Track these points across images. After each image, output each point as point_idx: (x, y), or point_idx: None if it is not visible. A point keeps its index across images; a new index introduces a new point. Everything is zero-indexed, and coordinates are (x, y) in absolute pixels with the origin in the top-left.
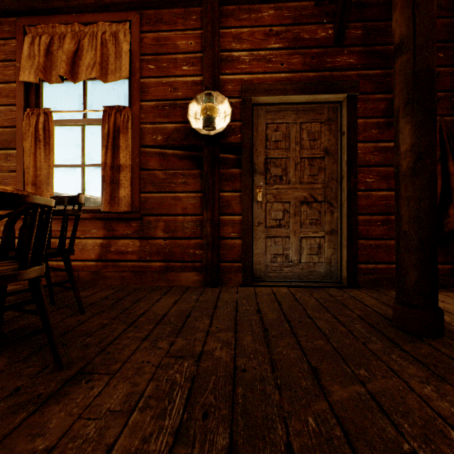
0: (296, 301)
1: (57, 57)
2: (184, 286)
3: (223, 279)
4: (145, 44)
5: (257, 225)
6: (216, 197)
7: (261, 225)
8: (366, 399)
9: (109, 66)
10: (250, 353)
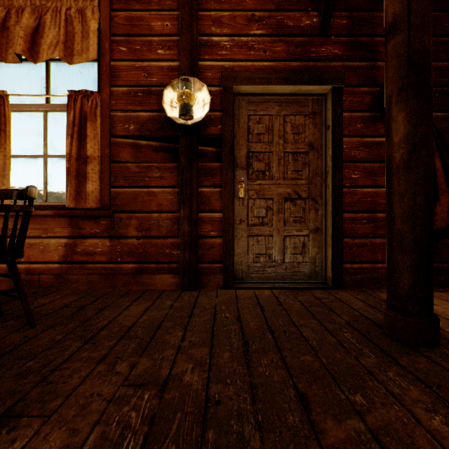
0: (279, 305)
1: (15, 33)
2: (159, 290)
3: (201, 282)
4: (115, 23)
5: (239, 223)
6: (194, 193)
7: (243, 223)
8: (367, 441)
9: (75, 46)
10: (226, 376)
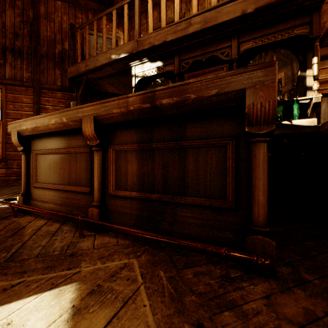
0: None
1: None
2: None
3: None
4: (8, 98)
5: None
6: None
7: None
8: None
9: None
10: None
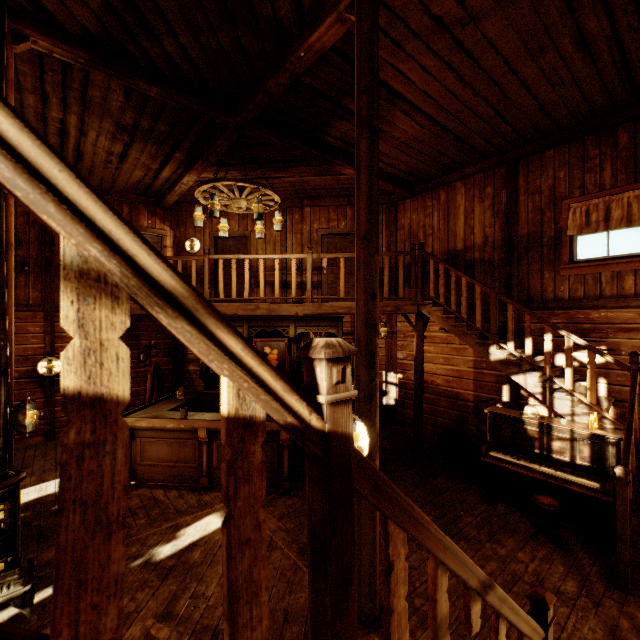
0: None
1: None
2: (34, 444)
3: (57, 437)
4: None
5: None
6: (54, 401)
7: None
8: None
9: None
10: None
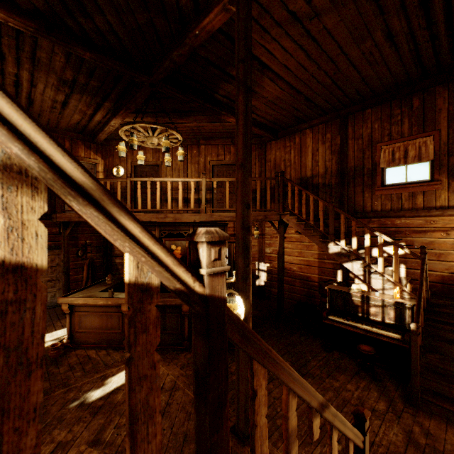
0: None
1: None
2: None
3: None
4: None
5: None
6: None
7: None
8: None
9: None
10: None
